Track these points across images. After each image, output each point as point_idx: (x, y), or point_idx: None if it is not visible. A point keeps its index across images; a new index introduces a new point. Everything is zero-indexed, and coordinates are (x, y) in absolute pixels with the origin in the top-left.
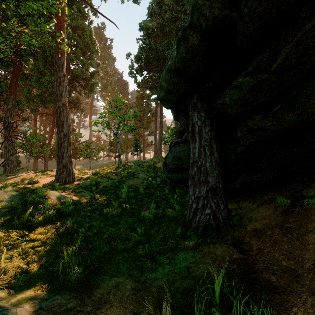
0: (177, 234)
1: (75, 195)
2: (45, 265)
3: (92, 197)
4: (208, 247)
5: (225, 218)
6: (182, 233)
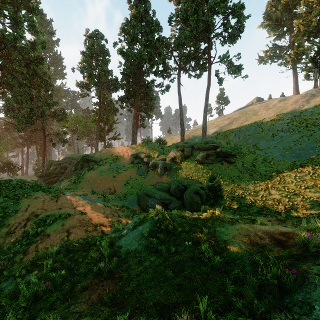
0: None
1: None
2: None
3: None
4: None
5: None
6: None
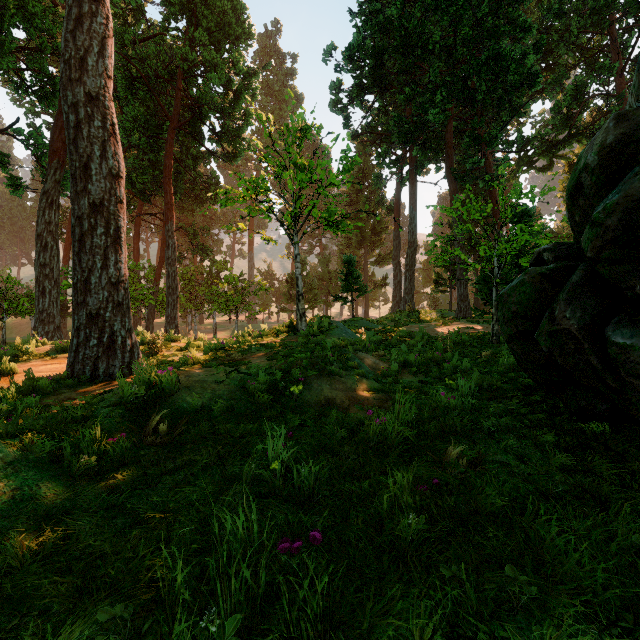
0: None
1: None
2: None
3: None
4: None
5: None
6: None
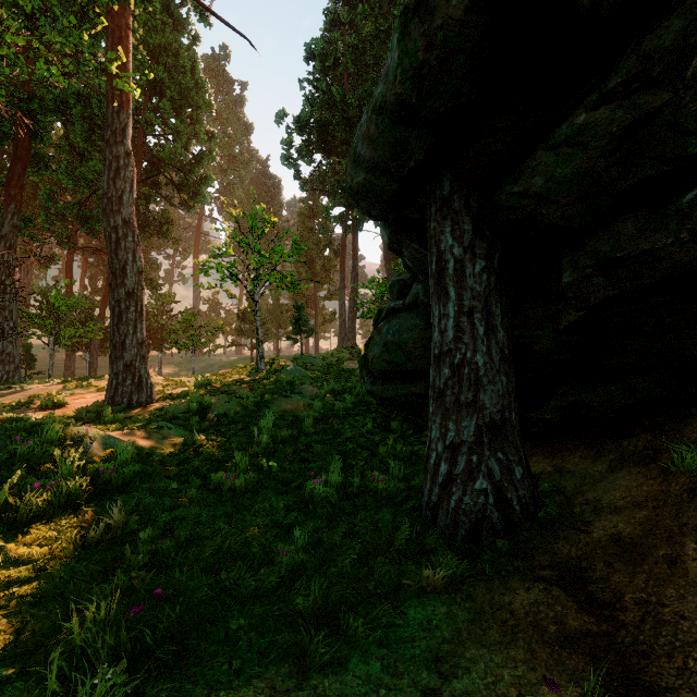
0: (399, 543)
1: (145, 436)
2: (26, 646)
3: (189, 441)
4: (489, 587)
5: (527, 501)
6: (414, 540)
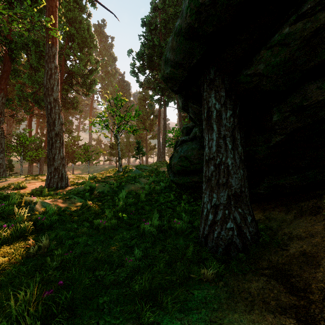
0: (188, 255)
1: (62, 202)
2: None
3: (84, 204)
4: (236, 279)
5: (254, 234)
6: (195, 254)
